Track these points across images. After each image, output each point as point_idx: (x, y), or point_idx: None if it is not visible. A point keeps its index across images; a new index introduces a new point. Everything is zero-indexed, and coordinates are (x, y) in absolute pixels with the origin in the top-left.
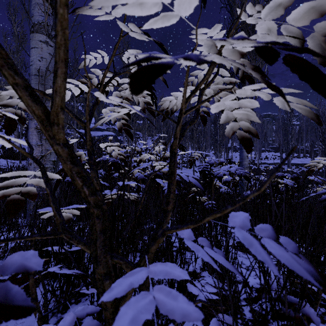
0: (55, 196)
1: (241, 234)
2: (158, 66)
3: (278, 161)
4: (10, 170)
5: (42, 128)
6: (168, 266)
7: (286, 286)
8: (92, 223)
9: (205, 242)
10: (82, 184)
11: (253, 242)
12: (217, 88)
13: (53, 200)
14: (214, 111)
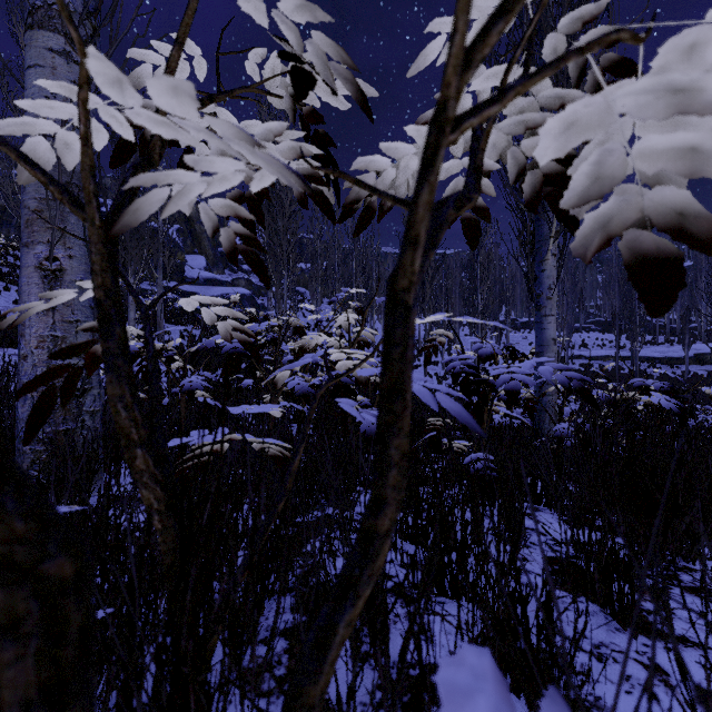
0: None
1: None
2: None
3: (610, 351)
4: None
5: None
6: None
7: None
8: None
9: None
10: None
11: None
12: (520, 128)
13: None
14: (547, 156)
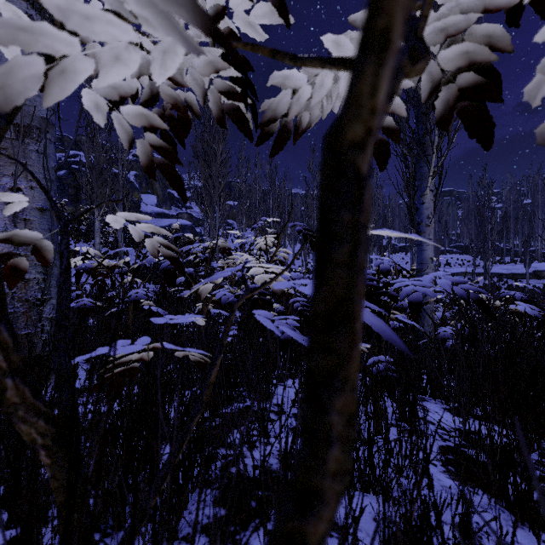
0: None
1: None
2: None
3: (468, 269)
4: None
5: None
6: None
7: None
8: None
9: None
10: None
11: None
12: (439, 36)
13: None
14: None
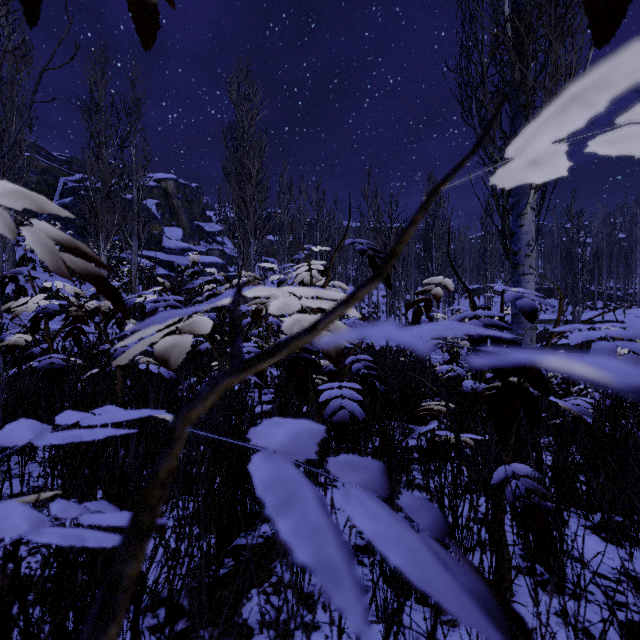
0: None
1: None
2: None
3: (553, 316)
4: None
5: None
6: None
7: None
8: None
9: None
10: None
11: None
12: None
13: None
14: None
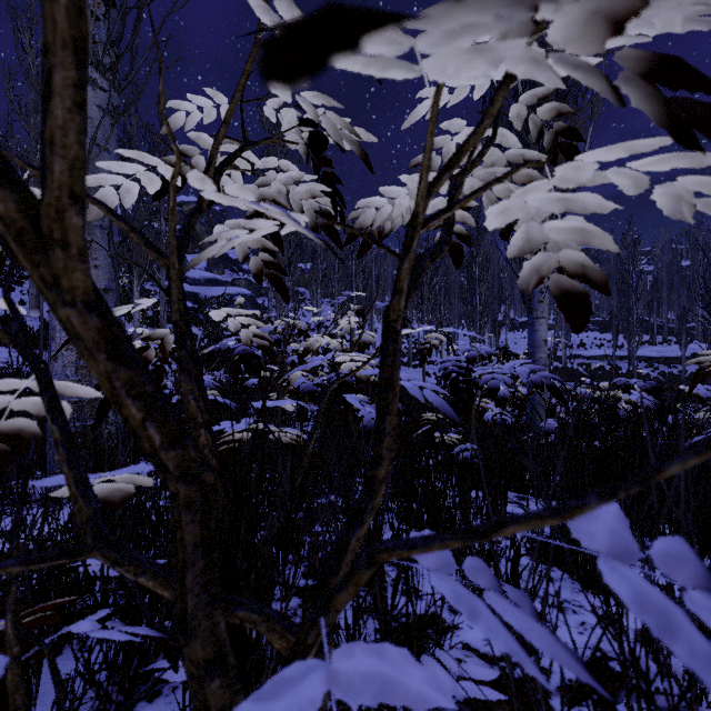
0: (77, 448)
1: (624, 582)
2: (368, 8)
3: (608, 351)
4: (15, 373)
5: (21, 257)
6: (386, 658)
7: (694, 685)
8: (174, 523)
9: (484, 574)
10: (144, 416)
11: (675, 616)
12: (491, 177)
13: (70, 459)
14: (493, 225)
